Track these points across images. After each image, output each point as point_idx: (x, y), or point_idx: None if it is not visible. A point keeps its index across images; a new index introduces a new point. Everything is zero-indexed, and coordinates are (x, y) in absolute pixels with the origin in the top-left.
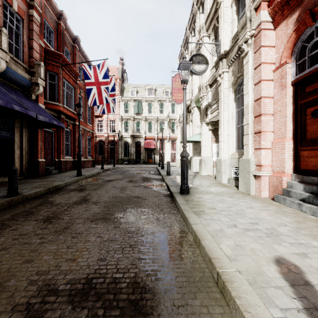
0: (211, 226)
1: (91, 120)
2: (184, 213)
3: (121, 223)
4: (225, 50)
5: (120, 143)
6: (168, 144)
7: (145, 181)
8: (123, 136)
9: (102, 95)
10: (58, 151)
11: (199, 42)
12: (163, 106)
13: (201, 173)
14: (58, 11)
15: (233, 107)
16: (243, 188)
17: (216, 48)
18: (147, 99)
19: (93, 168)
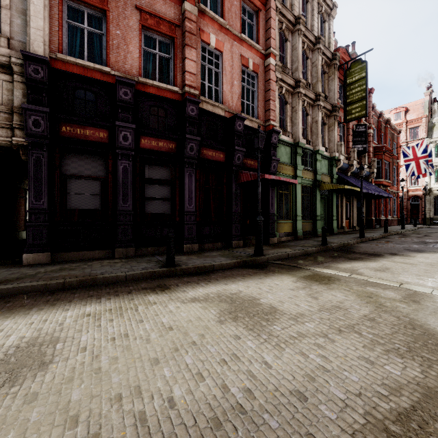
0: None
1: (396, 182)
2: None
3: None
4: None
5: (427, 198)
6: None
7: None
8: (432, 189)
9: (420, 167)
10: (378, 212)
11: None
12: None
13: None
14: (378, 113)
15: None
16: None
17: None
18: None
19: None
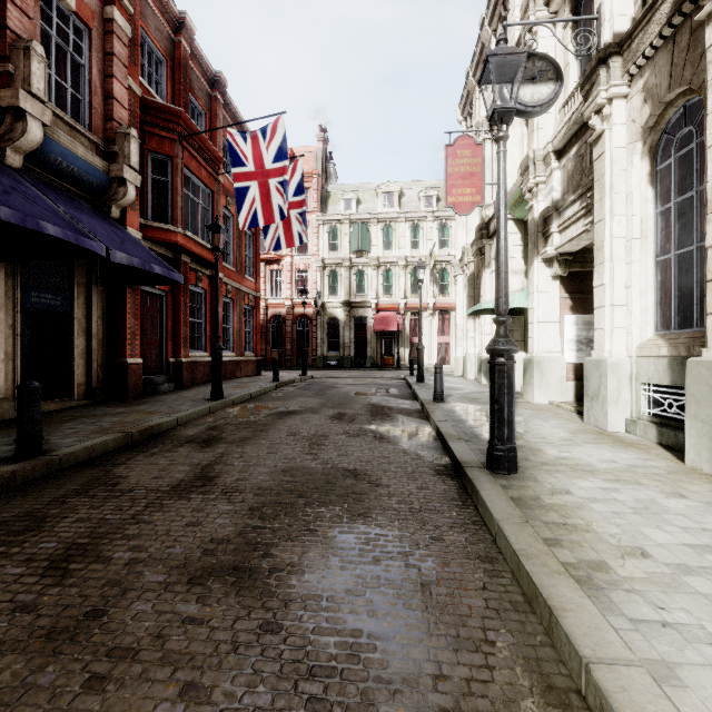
0: (698, 691)
1: (253, 269)
2: (528, 576)
3: (290, 602)
4: (618, 32)
5: (320, 321)
6: (430, 322)
7: (377, 416)
8: (326, 304)
9: (271, 203)
10: (176, 339)
11: (533, 22)
12: (420, 230)
13: (530, 397)
14: (174, 14)
15: (645, 200)
16: (705, 457)
17: (578, 45)
18: (381, 216)
19: (255, 379)
